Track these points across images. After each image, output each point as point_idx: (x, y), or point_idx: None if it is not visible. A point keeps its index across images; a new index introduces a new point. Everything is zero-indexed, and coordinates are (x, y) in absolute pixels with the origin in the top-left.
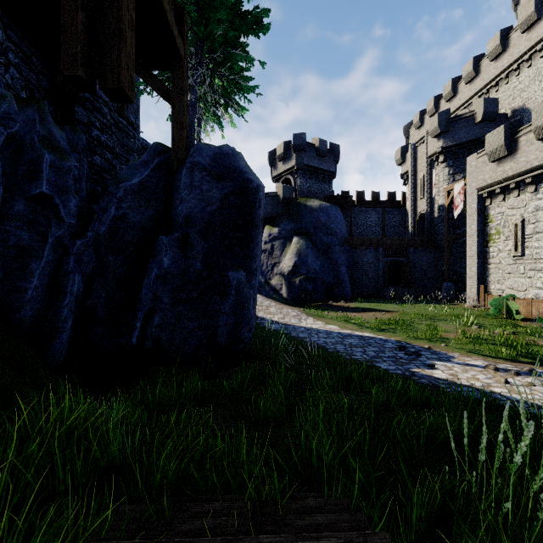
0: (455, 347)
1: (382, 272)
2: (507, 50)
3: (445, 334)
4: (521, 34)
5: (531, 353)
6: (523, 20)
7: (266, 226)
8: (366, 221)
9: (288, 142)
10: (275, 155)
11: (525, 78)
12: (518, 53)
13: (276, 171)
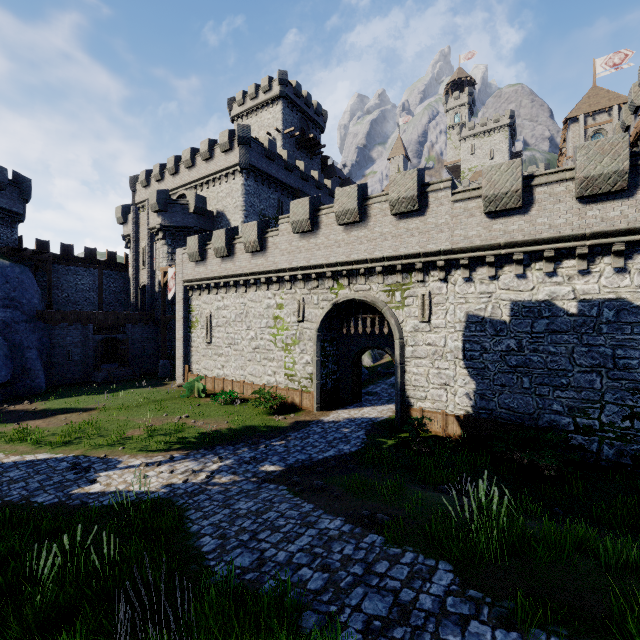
0: (130, 448)
1: (93, 352)
2: (214, 159)
3: (132, 432)
4: (222, 152)
5: (185, 437)
6: (222, 143)
7: None
8: (76, 283)
9: None
10: None
11: (224, 189)
12: (220, 166)
13: None
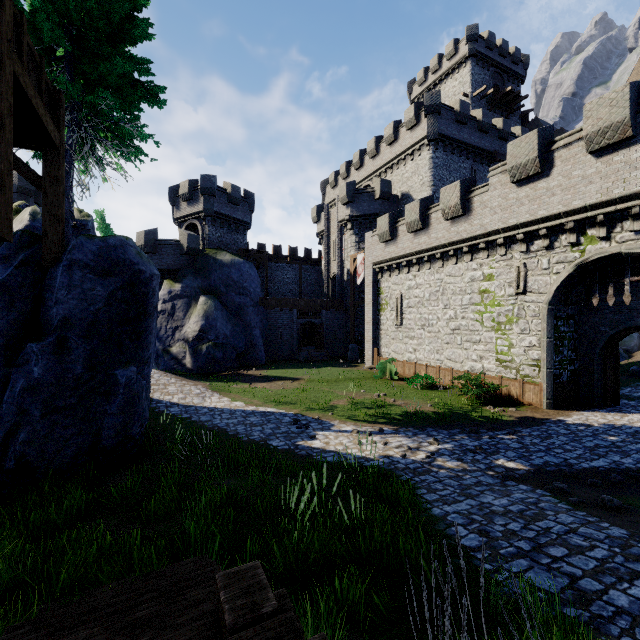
0: (339, 415)
1: (297, 334)
2: (398, 140)
3: (337, 402)
4: (407, 131)
5: (388, 413)
6: (407, 120)
7: (166, 280)
8: (283, 277)
9: (195, 182)
10: (178, 193)
11: (410, 169)
12: (405, 146)
13: (179, 212)
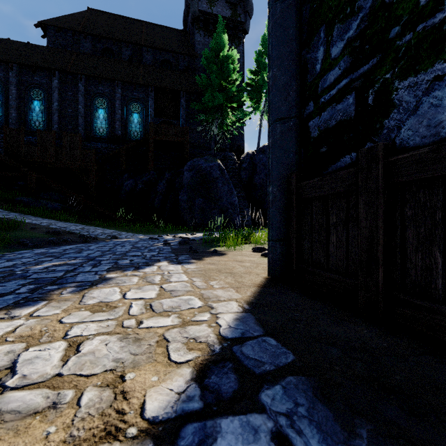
0: None
1: None
2: None
3: None
4: None
5: None
6: None
7: None
8: None
9: None
10: None
11: None
12: None
13: None
